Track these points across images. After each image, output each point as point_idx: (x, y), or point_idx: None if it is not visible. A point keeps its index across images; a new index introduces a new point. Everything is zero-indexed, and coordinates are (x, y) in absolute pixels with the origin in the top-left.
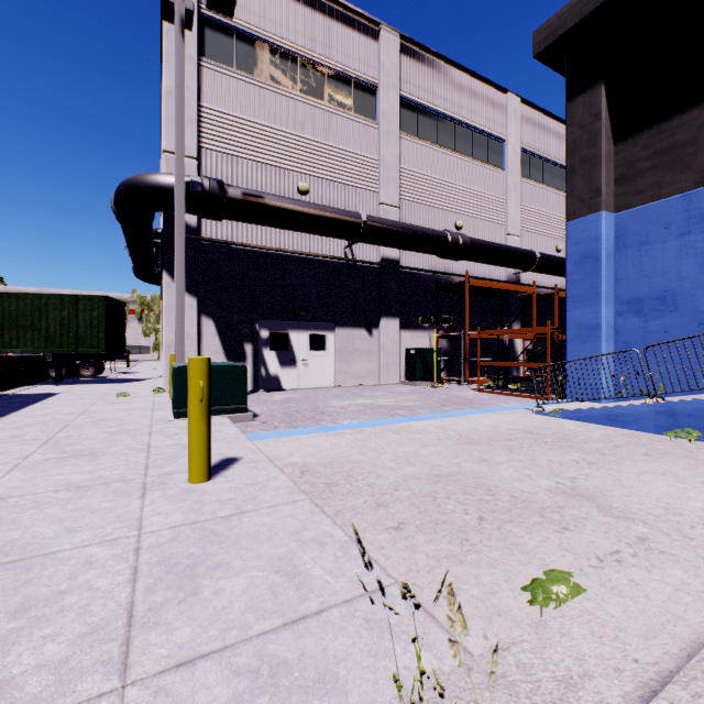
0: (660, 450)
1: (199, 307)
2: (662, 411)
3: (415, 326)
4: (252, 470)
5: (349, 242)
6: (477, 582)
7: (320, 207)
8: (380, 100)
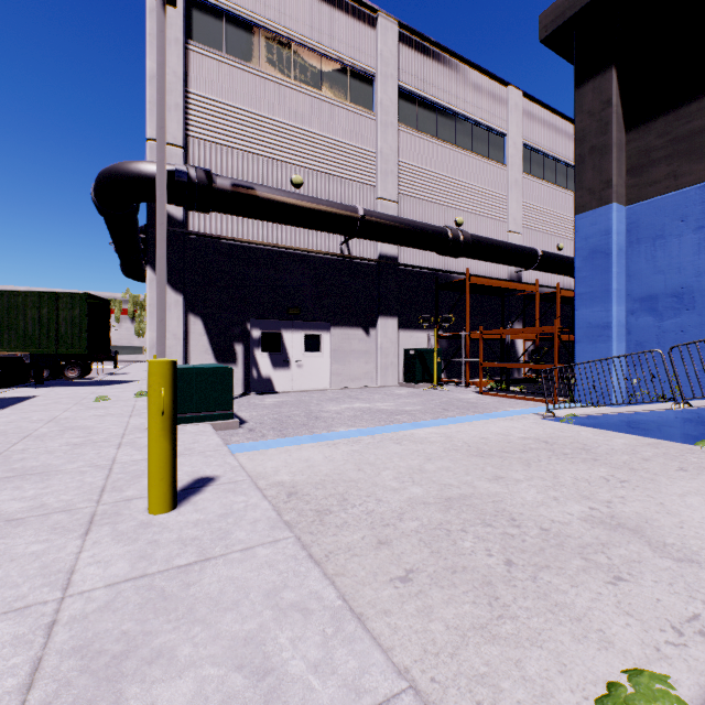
0: (695, 464)
1: (186, 305)
2: (691, 419)
3: (414, 325)
4: (228, 494)
5: (345, 238)
6: (521, 675)
7: (315, 200)
8: (377, 90)
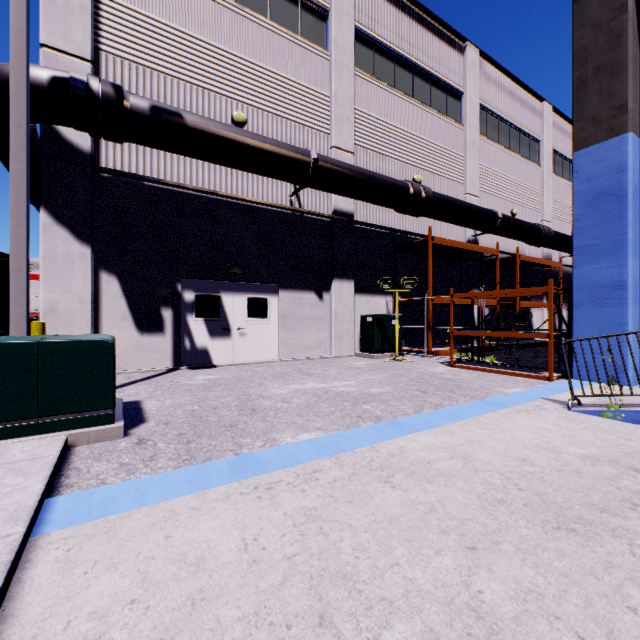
0: None
1: (97, 259)
2: None
3: (370, 289)
4: None
5: (295, 189)
6: None
7: (259, 136)
8: (331, 27)
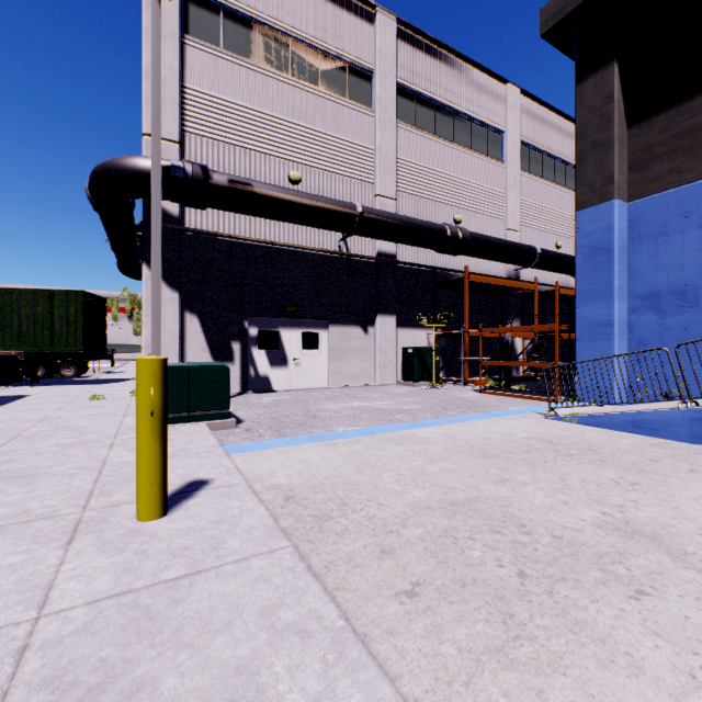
0: None
1: (183, 303)
2: (699, 418)
3: (412, 323)
4: (222, 498)
5: (343, 235)
6: None
7: (313, 196)
8: (375, 87)
